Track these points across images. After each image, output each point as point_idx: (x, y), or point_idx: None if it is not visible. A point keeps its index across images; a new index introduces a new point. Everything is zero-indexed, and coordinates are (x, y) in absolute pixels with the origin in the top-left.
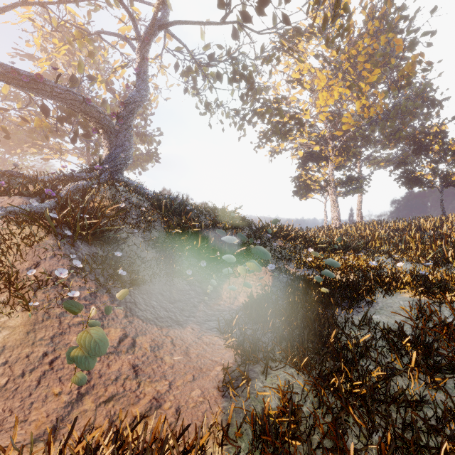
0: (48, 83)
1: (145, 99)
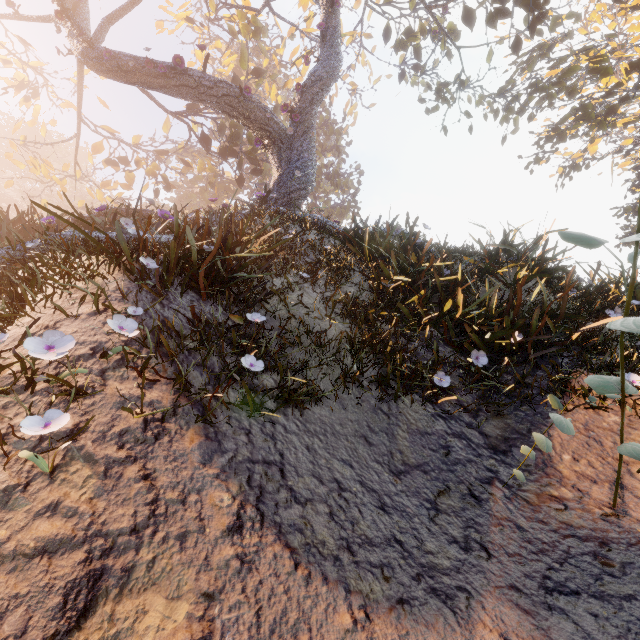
0: (193, 74)
1: (334, 76)
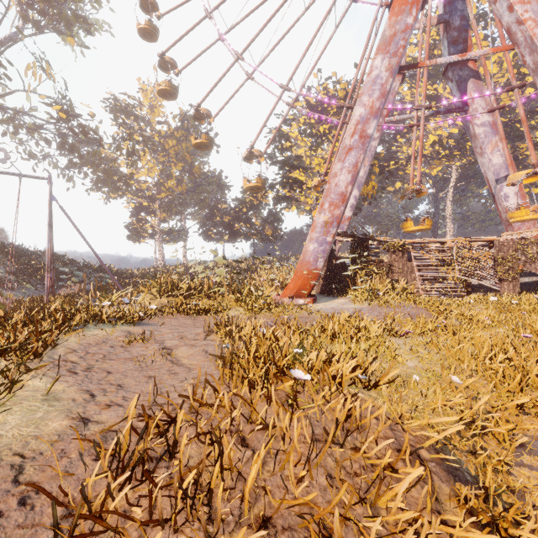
0: None
1: None
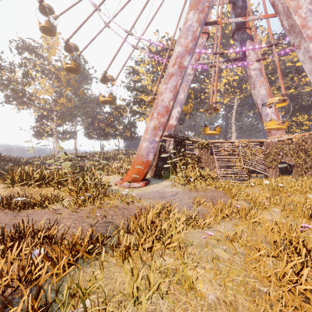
0: None
1: None
